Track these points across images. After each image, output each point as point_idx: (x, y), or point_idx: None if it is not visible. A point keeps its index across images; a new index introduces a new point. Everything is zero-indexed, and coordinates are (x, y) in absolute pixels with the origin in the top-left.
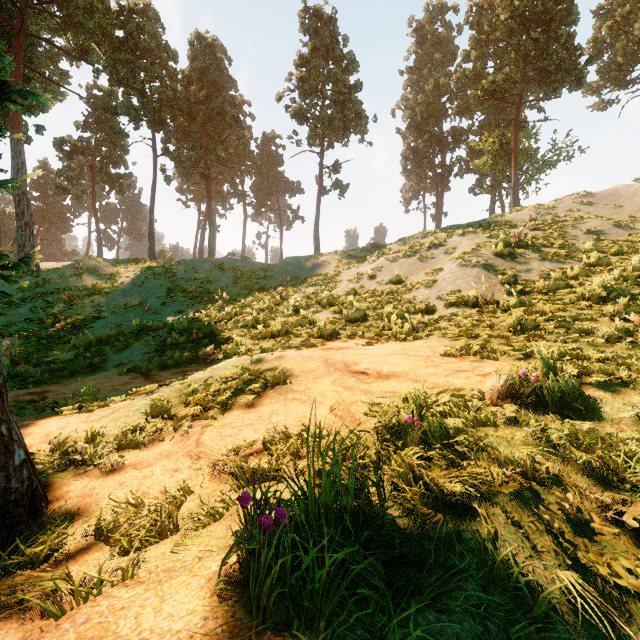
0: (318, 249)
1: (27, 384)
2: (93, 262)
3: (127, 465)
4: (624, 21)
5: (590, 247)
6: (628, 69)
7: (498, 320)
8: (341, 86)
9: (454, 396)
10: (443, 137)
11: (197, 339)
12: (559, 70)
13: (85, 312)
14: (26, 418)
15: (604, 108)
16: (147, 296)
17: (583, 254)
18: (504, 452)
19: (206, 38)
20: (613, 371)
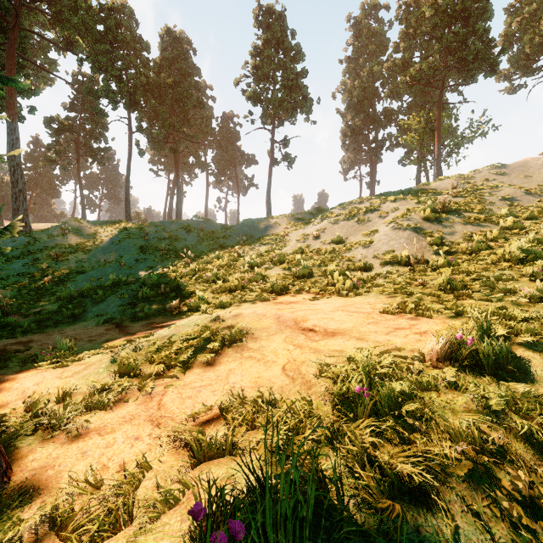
0: (270, 212)
1: (16, 333)
2: (77, 223)
3: (92, 430)
4: (531, 17)
5: (506, 212)
6: (535, 58)
7: (428, 278)
8: (289, 73)
9: (396, 356)
10: (376, 116)
11: (165, 293)
12: (476, 59)
13: (70, 267)
14: (8, 371)
15: (514, 92)
16: (123, 253)
17: (500, 218)
18: (449, 421)
19: (174, 32)
20: (538, 330)
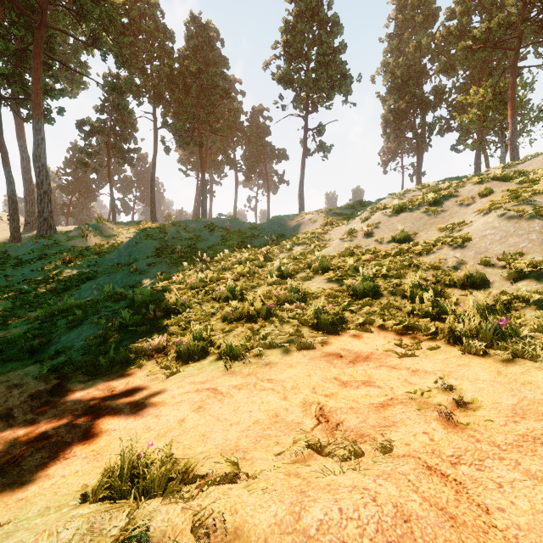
0: (303, 208)
1: None
2: (100, 225)
3: None
4: None
5: None
6: None
7: None
8: (325, 48)
9: None
10: (425, 96)
11: (155, 318)
12: None
13: (81, 272)
14: None
15: None
16: (139, 256)
17: None
18: None
19: (200, 19)
20: None
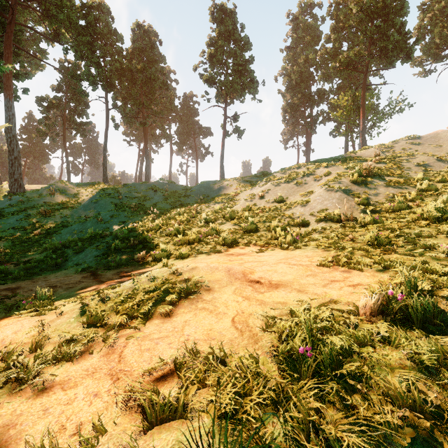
0: (223, 175)
1: (7, 280)
2: (63, 185)
3: (56, 383)
4: (440, 13)
5: (421, 176)
6: (443, 47)
7: (358, 234)
8: (239, 60)
9: (333, 309)
10: (311, 96)
11: (134, 245)
12: (395, 48)
13: (56, 222)
14: None
15: (426, 75)
16: (100, 210)
17: (416, 182)
18: (387, 379)
19: (143, 26)
20: None
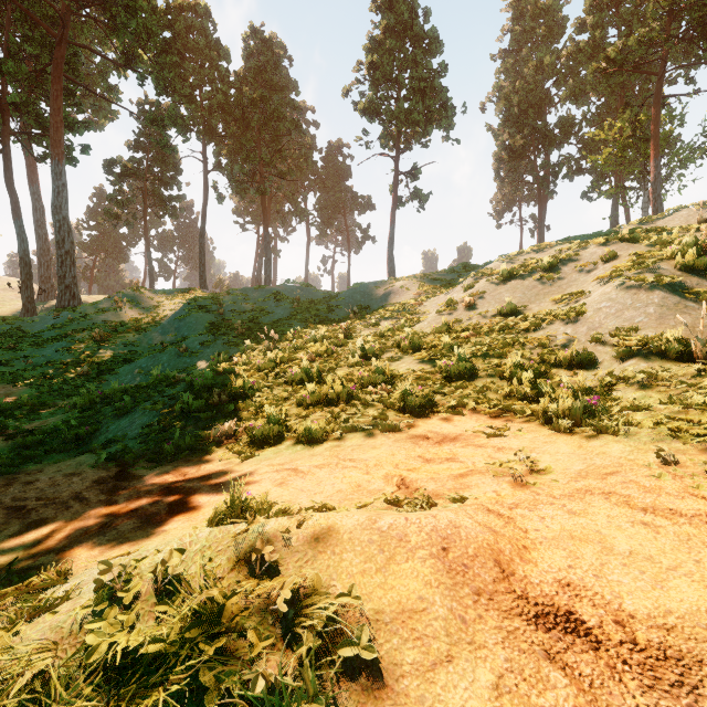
0: (392, 273)
1: None
2: (136, 294)
3: None
4: None
5: None
6: None
7: None
8: (421, 71)
9: None
10: (548, 130)
11: (219, 404)
12: None
13: (116, 353)
14: None
15: None
16: (188, 333)
17: None
18: None
19: (262, 32)
20: None
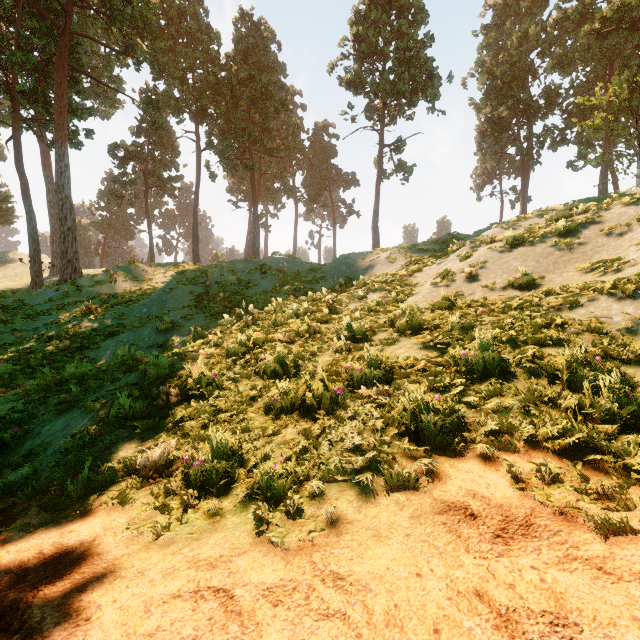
0: (377, 244)
1: None
2: (132, 267)
3: None
4: None
5: None
6: None
7: None
8: (406, 42)
9: None
10: (533, 101)
11: (168, 405)
12: None
13: (103, 326)
14: None
15: None
16: (173, 306)
17: None
18: None
19: (251, 16)
20: None
